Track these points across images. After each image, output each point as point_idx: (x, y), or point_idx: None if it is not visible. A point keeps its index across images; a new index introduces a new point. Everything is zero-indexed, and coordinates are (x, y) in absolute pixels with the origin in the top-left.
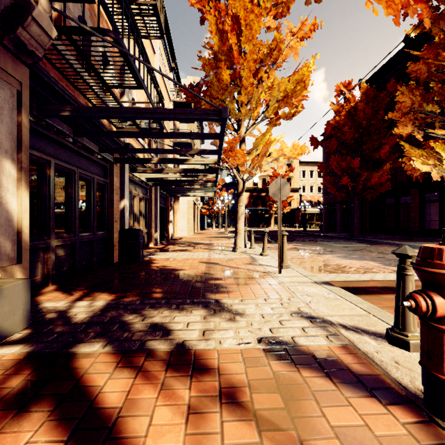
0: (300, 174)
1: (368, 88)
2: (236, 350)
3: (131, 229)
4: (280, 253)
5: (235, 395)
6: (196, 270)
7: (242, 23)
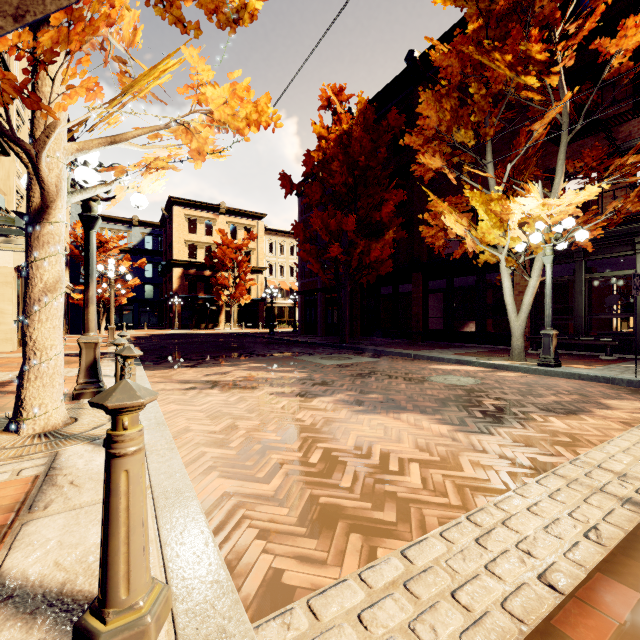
0: (265, 247)
1: (368, 105)
2: None
3: None
4: None
5: None
6: None
7: None
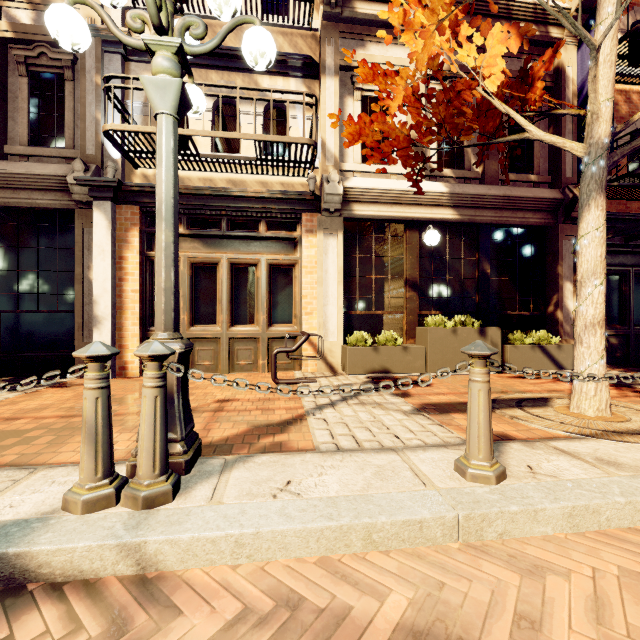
0: None
1: None
2: None
3: None
4: None
5: None
6: None
7: None
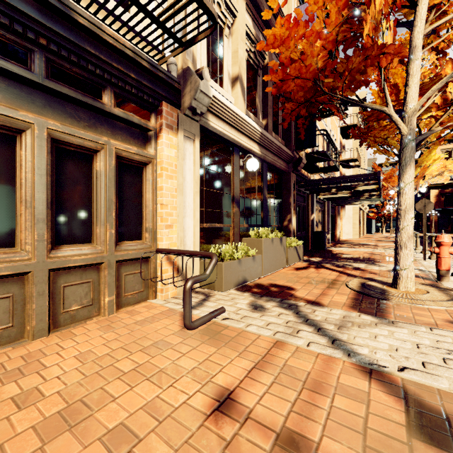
0: None
1: None
2: (378, 270)
3: (320, 231)
4: (425, 247)
5: (374, 273)
6: (362, 255)
7: (400, 85)
